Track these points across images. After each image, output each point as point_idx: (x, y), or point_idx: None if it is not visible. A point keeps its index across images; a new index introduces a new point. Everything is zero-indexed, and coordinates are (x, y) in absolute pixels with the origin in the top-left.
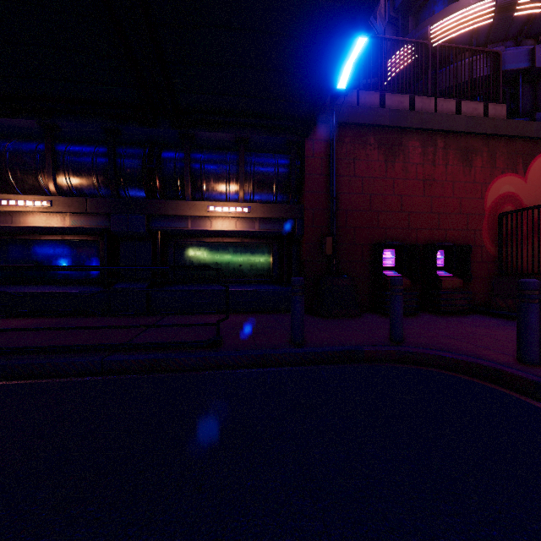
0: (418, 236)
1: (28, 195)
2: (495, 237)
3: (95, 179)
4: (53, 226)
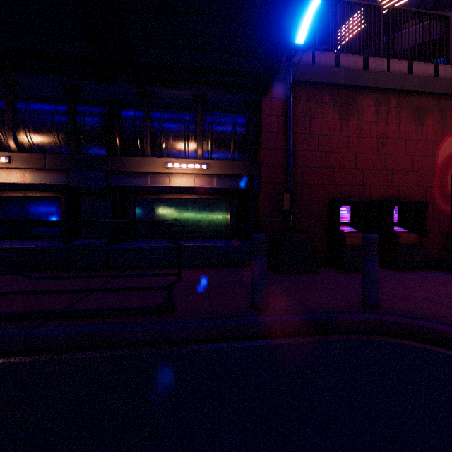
0: (371, 192)
1: None
2: (446, 194)
3: (56, 136)
4: (13, 182)
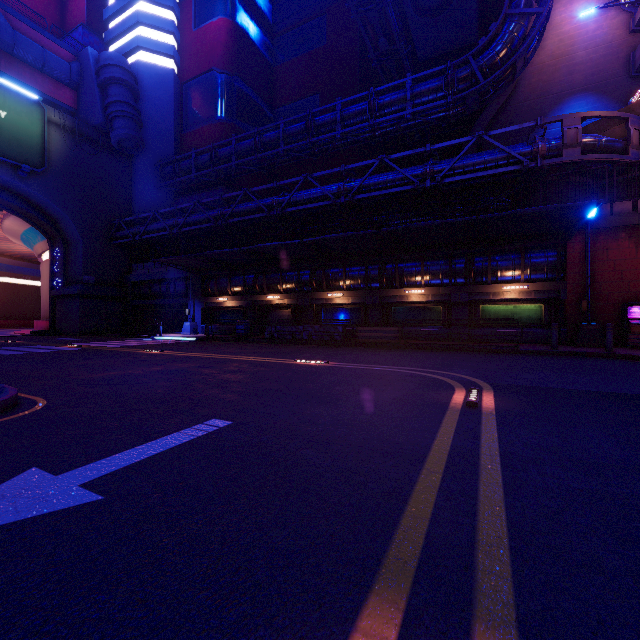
0: None
1: (415, 288)
2: None
3: (441, 277)
4: (424, 300)
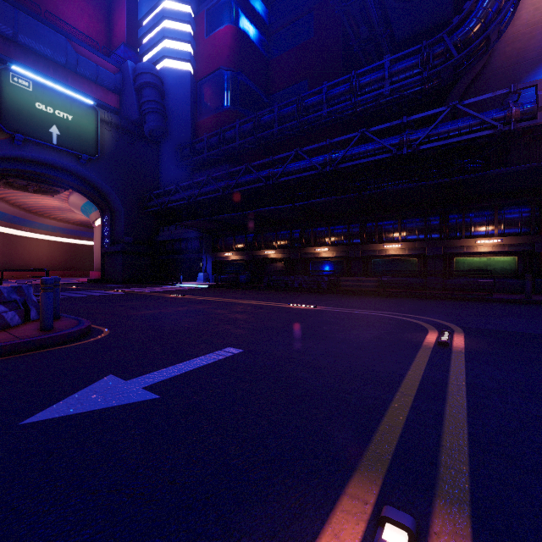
0: None
1: (393, 243)
2: None
3: (417, 233)
4: (401, 254)
